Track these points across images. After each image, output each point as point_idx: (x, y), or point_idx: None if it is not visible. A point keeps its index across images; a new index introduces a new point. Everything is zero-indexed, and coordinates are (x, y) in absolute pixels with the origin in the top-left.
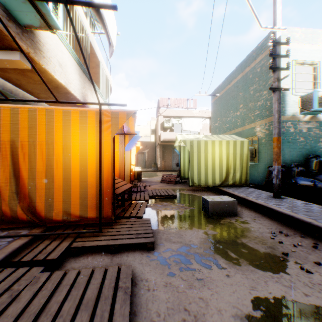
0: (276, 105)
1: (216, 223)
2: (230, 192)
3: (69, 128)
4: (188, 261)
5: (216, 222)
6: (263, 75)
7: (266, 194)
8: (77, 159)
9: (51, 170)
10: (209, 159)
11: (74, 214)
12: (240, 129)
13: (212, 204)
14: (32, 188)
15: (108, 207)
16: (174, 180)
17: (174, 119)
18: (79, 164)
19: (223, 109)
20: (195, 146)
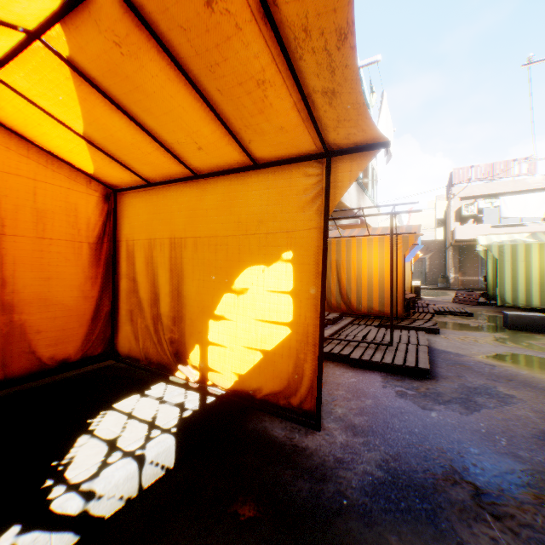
0: None
1: (510, 333)
2: None
3: (371, 250)
4: (466, 340)
5: (512, 333)
6: None
7: None
8: (376, 271)
9: (359, 278)
10: (532, 269)
11: (374, 309)
12: None
13: (510, 317)
14: (348, 290)
15: (399, 307)
16: (475, 300)
17: (482, 201)
18: (378, 274)
19: None
20: (507, 252)
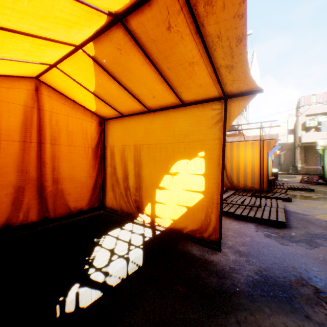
0: None
1: None
2: None
3: (246, 149)
4: (309, 206)
5: None
6: None
7: None
8: (249, 162)
9: (238, 167)
10: None
11: (248, 186)
12: None
13: None
14: (231, 174)
15: (264, 184)
16: (315, 181)
17: (320, 116)
18: (250, 165)
19: None
20: None
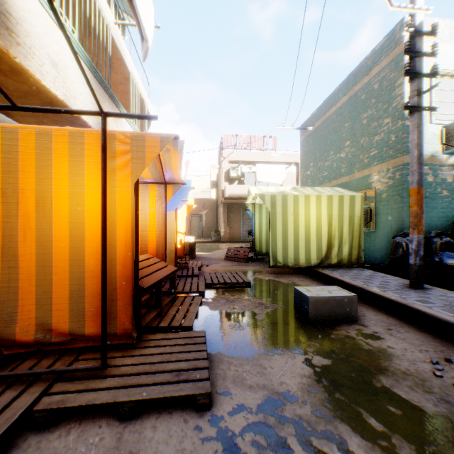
0: (416, 136)
1: (323, 338)
2: (336, 277)
3: (48, 164)
4: (284, 443)
5: (323, 335)
6: (384, 93)
7: (396, 282)
8: (64, 223)
9: (13, 245)
10: (301, 224)
11: (58, 329)
12: (346, 178)
13: (313, 301)
14: None
15: (125, 314)
16: (246, 256)
17: (244, 166)
18: (68, 233)
19: (319, 150)
20: (280, 203)
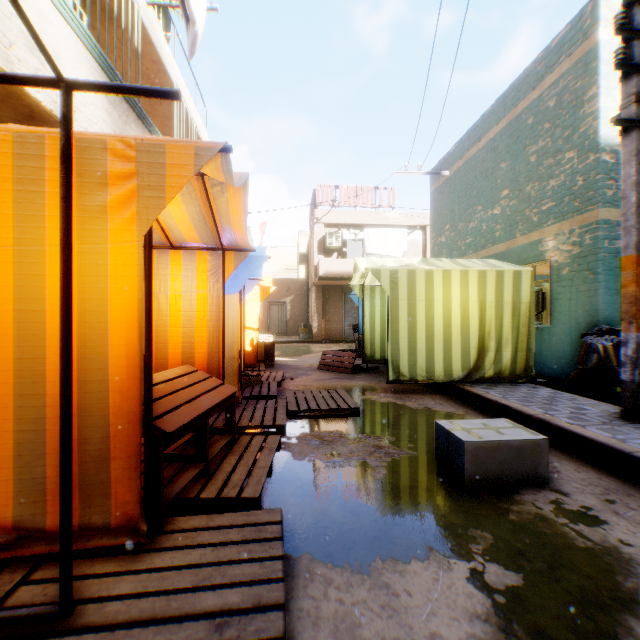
0: (634, 169)
1: (495, 520)
2: (496, 400)
3: None
4: None
5: (495, 515)
6: (566, 113)
7: (596, 409)
8: (6, 312)
9: None
10: (437, 315)
11: None
12: (502, 246)
13: (472, 449)
14: None
15: (128, 486)
16: (350, 364)
17: (347, 231)
18: (14, 331)
19: (459, 205)
20: (404, 283)
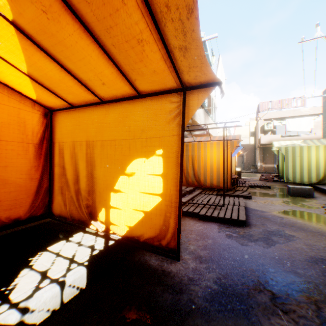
0: None
1: (292, 198)
2: (320, 187)
3: (212, 149)
4: (267, 202)
5: (292, 198)
6: None
7: None
8: (215, 162)
9: (205, 166)
10: (304, 161)
11: (214, 185)
12: None
13: (291, 188)
14: (198, 173)
15: (228, 183)
16: (272, 179)
17: (276, 121)
18: (216, 164)
19: None
20: (290, 151)
